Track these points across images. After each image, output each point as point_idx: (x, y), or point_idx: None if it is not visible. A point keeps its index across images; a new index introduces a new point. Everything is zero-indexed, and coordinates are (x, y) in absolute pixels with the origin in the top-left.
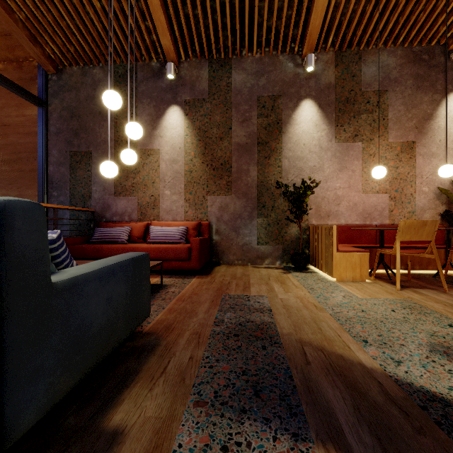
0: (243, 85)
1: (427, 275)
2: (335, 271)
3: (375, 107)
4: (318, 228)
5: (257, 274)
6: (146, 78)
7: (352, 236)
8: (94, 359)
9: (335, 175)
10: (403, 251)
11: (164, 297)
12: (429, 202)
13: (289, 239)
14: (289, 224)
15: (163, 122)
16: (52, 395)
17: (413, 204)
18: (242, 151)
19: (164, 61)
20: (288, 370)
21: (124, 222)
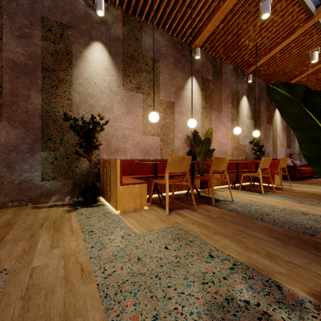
0: None
1: (182, 195)
2: (119, 204)
3: (152, 70)
4: (107, 162)
5: (30, 219)
6: None
7: (136, 168)
8: None
9: (123, 117)
10: (170, 181)
11: None
12: (181, 144)
13: (80, 173)
14: (80, 158)
15: None
16: None
17: (173, 145)
18: (19, 71)
19: None
20: None
21: None
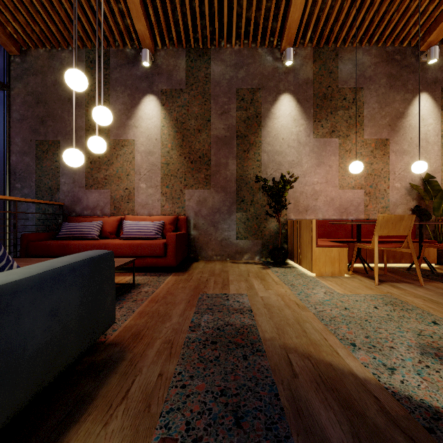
0: (221, 77)
1: (401, 269)
2: (314, 266)
3: (351, 104)
4: (297, 222)
5: (237, 270)
6: (120, 64)
7: (330, 230)
8: (29, 391)
9: (313, 170)
10: (381, 246)
11: (135, 298)
12: (401, 197)
13: (268, 234)
14: (268, 218)
15: (139, 111)
16: None
17: (386, 199)
18: (221, 144)
19: (139, 48)
20: (273, 386)
21: (96, 217)
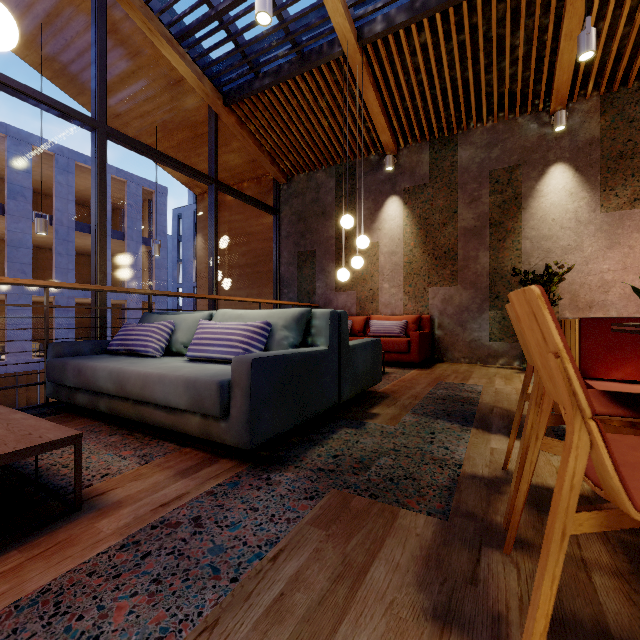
0: (470, 162)
1: None
2: None
3: None
4: (566, 322)
5: (484, 371)
6: (365, 173)
7: None
8: (360, 388)
9: (600, 255)
10: None
11: (388, 379)
12: None
13: None
14: None
15: (382, 214)
16: (349, 392)
17: None
18: (469, 235)
19: (383, 153)
20: (474, 413)
21: None
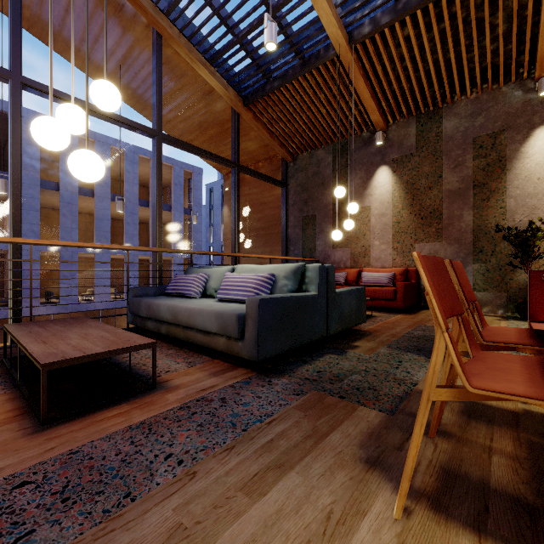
0: (454, 131)
1: None
2: None
3: None
4: None
5: None
6: (358, 148)
7: None
8: (345, 326)
9: None
10: None
11: (374, 321)
12: None
13: (516, 287)
14: (516, 269)
15: (373, 182)
16: (336, 328)
17: None
18: (454, 197)
19: (373, 130)
20: None
21: (341, 269)
